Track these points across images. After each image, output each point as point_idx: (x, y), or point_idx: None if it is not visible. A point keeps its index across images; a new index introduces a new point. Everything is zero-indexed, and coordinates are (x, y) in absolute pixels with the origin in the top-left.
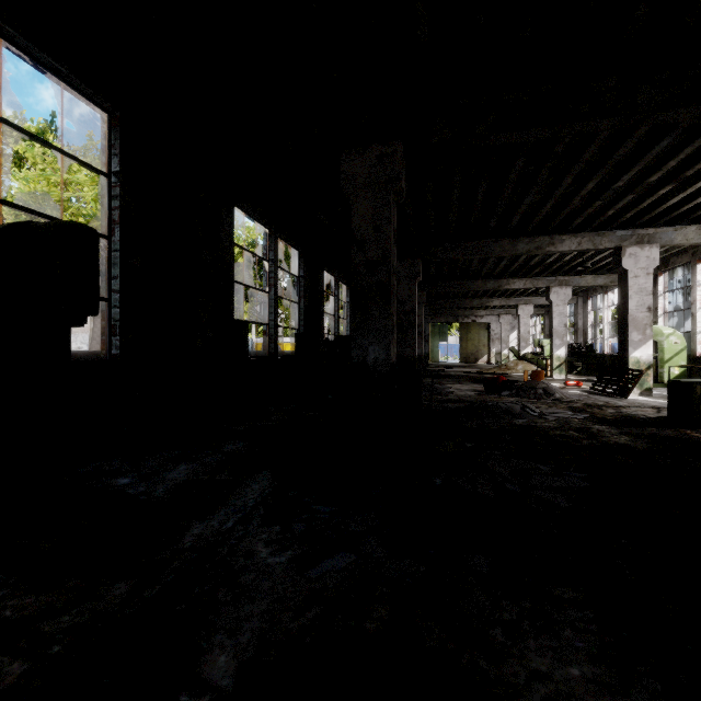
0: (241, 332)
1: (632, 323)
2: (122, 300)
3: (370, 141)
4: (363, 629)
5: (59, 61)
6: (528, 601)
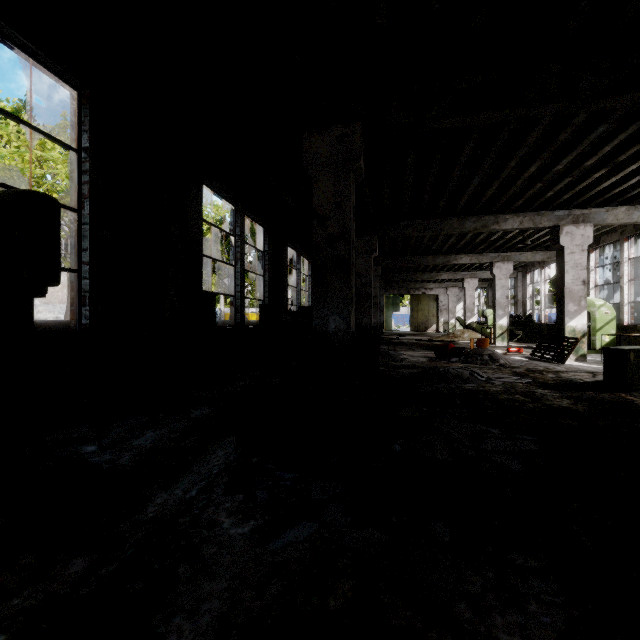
0: (209, 303)
1: (568, 295)
2: (91, 272)
3: (331, 123)
4: (326, 607)
5: (27, 37)
6: (491, 572)
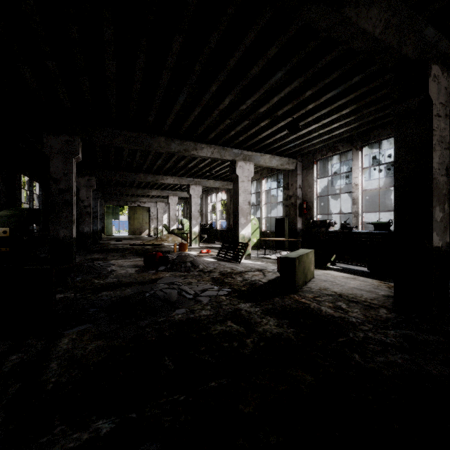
0: None
1: (241, 212)
2: None
3: None
4: None
5: None
6: None
